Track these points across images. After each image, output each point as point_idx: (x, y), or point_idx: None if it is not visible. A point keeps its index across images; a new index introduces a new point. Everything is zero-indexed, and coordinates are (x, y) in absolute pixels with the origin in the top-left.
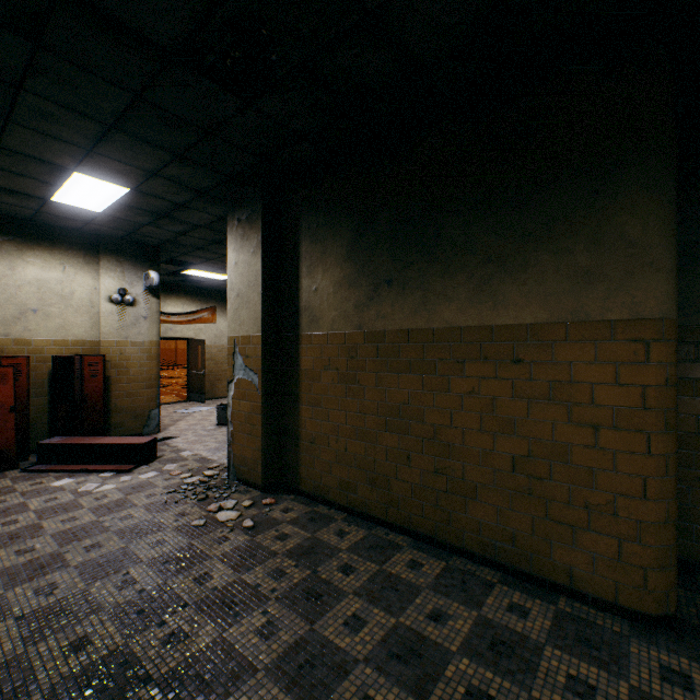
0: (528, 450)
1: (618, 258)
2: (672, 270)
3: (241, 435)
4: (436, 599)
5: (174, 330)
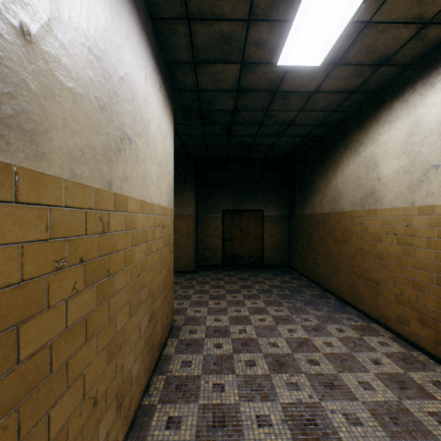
0: None
1: (186, 202)
2: (194, 205)
3: None
4: None
5: None
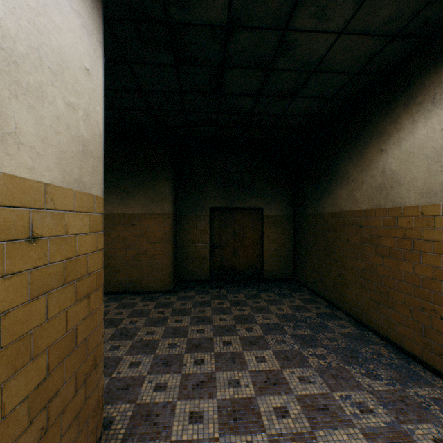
0: (137, 252)
1: (160, 196)
2: (172, 201)
3: None
4: (106, 304)
5: None
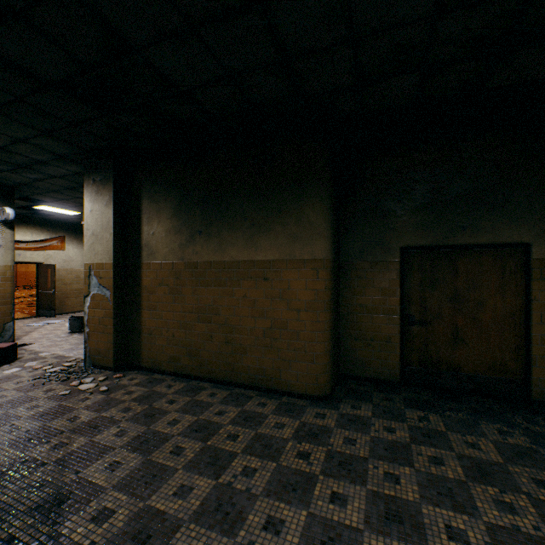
0: (271, 325)
1: (307, 230)
2: (328, 237)
3: (96, 334)
4: (221, 407)
5: (23, 256)
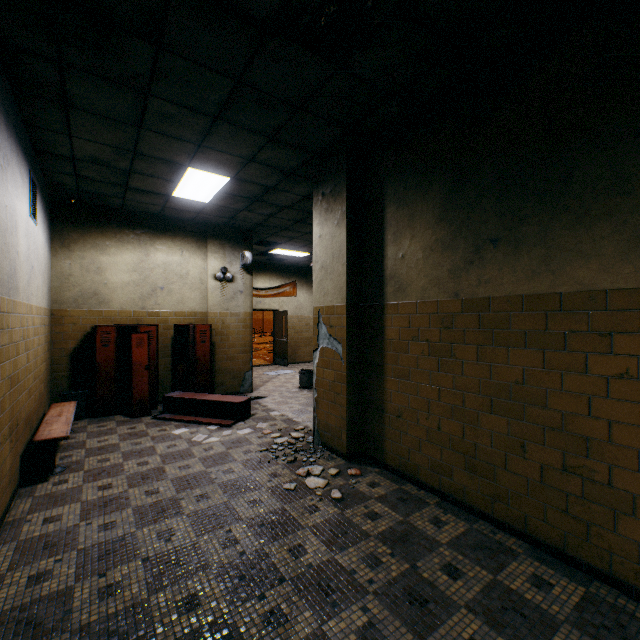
0: None
1: None
2: None
3: (325, 402)
4: None
5: (262, 303)
